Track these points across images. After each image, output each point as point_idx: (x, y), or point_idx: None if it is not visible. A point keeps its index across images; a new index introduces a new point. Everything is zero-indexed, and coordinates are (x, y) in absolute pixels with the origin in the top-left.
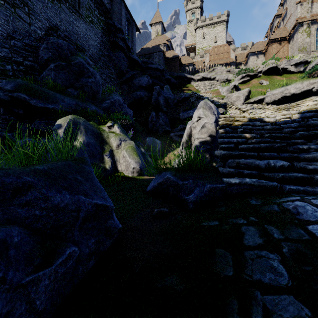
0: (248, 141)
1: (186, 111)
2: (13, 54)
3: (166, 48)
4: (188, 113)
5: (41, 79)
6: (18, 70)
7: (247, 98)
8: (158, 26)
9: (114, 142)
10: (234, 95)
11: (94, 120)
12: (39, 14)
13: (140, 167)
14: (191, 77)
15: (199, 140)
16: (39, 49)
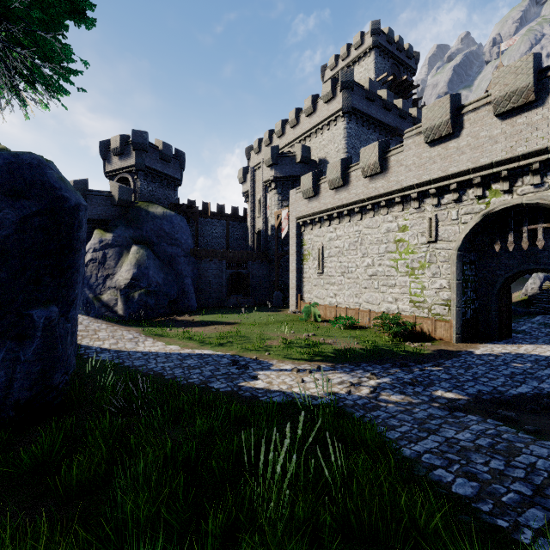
0: (549, 298)
1: None
2: None
3: None
4: None
5: None
6: None
7: None
8: None
9: None
10: None
11: None
12: None
13: None
14: None
15: (530, 294)
16: None
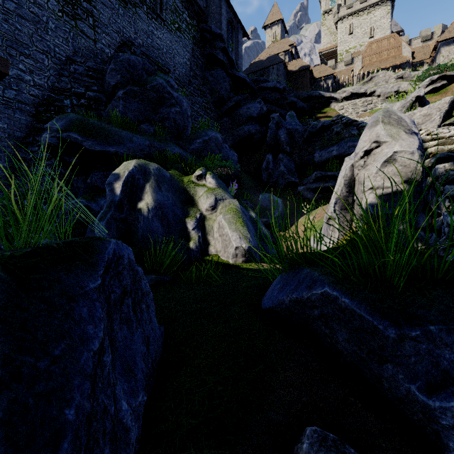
0: None
1: (325, 148)
2: (72, 84)
3: (288, 58)
4: (330, 150)
5: (107, 114)
6: (79, 105)
7: (448, 116)
8: (275, 27)
9: (205, 203)
10: (418, 113)
11: (176, 169)
12: (108, 26)
13: (248, 245)
14: (330, 95)
15: (377, 192)
16: (106, 73)
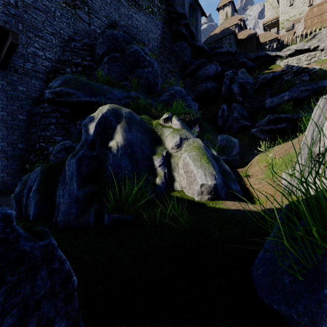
0: None
1: (275, 95)
2: (72, 57)
3: (237, 30)
4: (281, 96)
5: (96, 76)
6: (77, 72)
7: None
8: (227, 7)
9: (171, 142)
10: None
11: (146, 114)
12: (99, 12)
13: (214, 183)
14: (276, 54)
15: None
16: (96, 46)
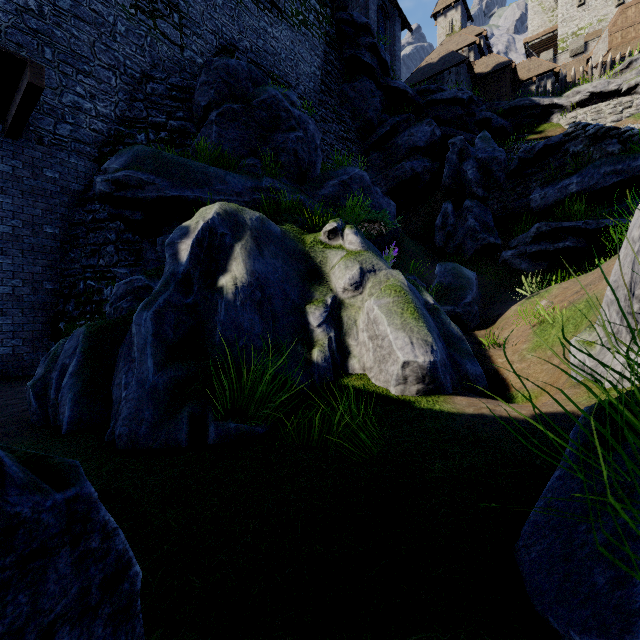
0: None
1: (552, 182)
2: (149, 111)
3: (474, 56)
4: (563, 185)
5: (195, 149)
6: (157, 141)
7: None
8: (452, 12)
9: (342, 277)
10: None
11: (293, 223)
12: (200, 24)
13: (429, 359)
14: (551, 102)
15: None
16: (195, 90)
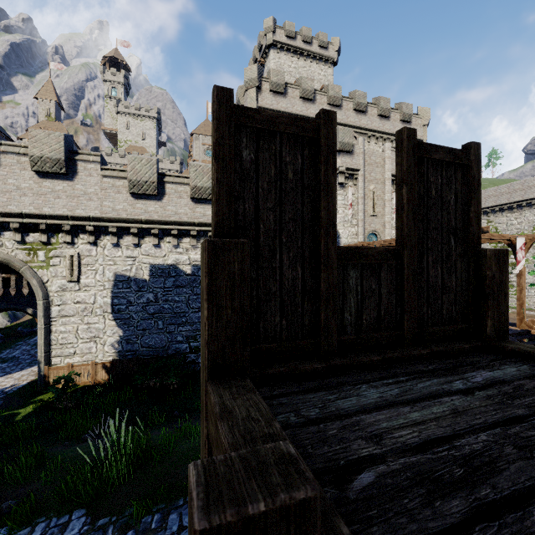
0: None
1: None
2: None
3: None
4: None
5: None
6: None
7: None
8: (50, 104)
9: None
10: None
11: None
12: None
13: (11, 323)
14: None
15: None
16: None
